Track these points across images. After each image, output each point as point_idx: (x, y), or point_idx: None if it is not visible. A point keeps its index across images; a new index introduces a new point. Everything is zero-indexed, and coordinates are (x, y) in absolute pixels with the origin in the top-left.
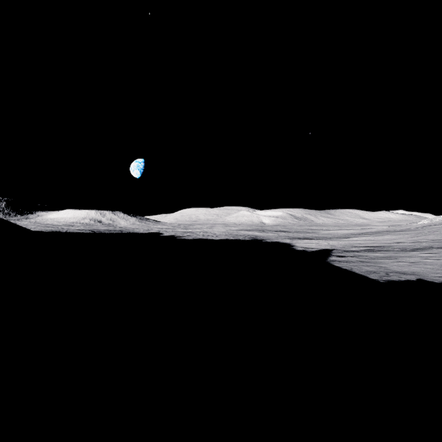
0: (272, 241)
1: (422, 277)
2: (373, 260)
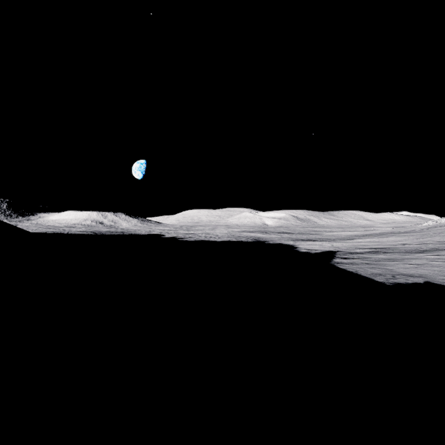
0: (275, 243)
1: (429, 280)
2: (379, 262)
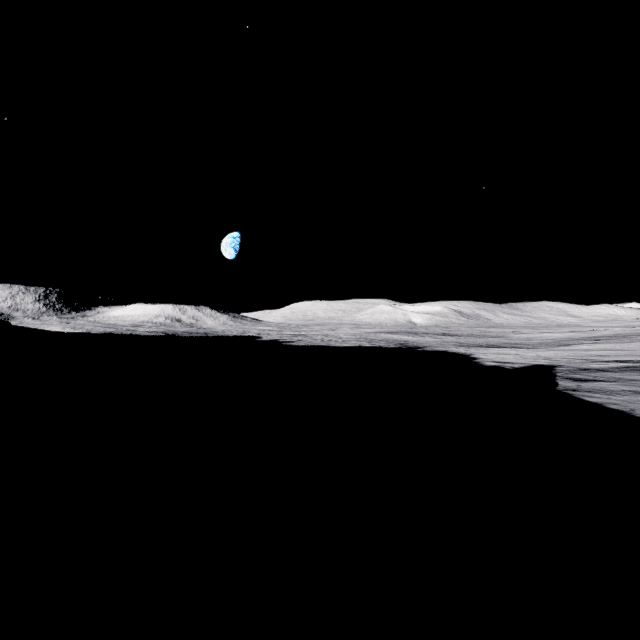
0: (435, 350)
1: None
2: None
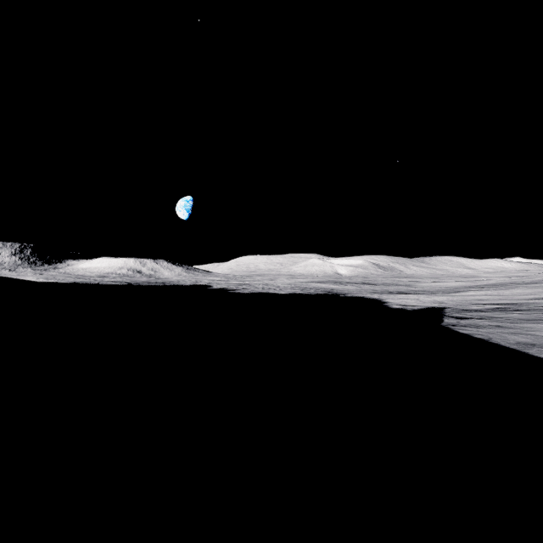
0: (354, 296)
1: None
2: (516, 324)
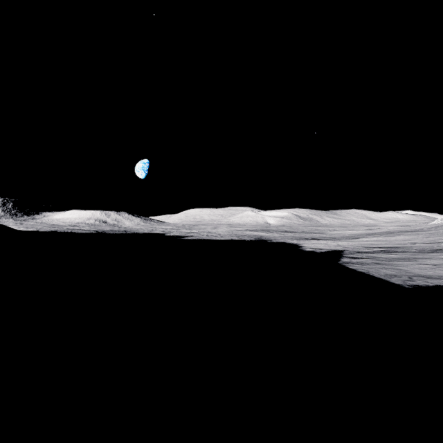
0: (278, 241)
1: None
2: (390, 261)
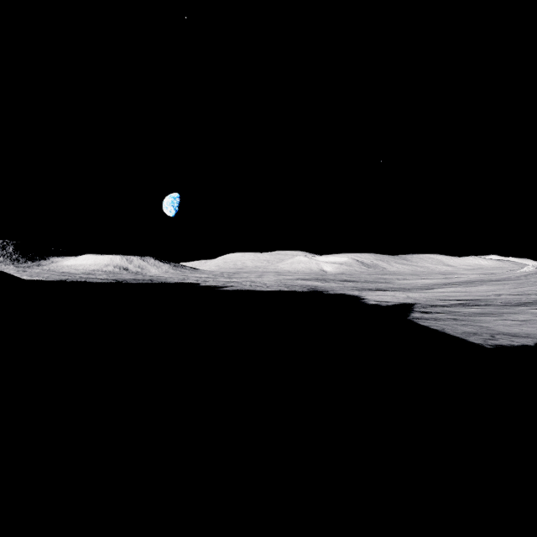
0: (336, 293)
1: None
2: (470, 317)
